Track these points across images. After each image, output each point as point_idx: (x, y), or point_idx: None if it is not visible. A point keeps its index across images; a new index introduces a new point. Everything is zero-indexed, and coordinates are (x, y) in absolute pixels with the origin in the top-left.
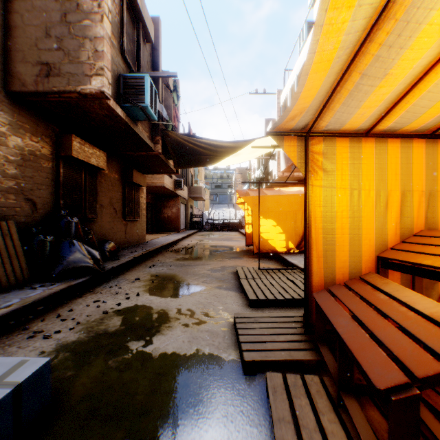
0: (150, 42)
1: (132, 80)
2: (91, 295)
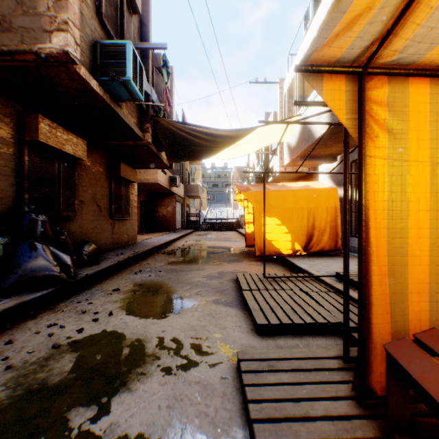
0: (136, 13)
1: (111, 48)
2: (49, 315)
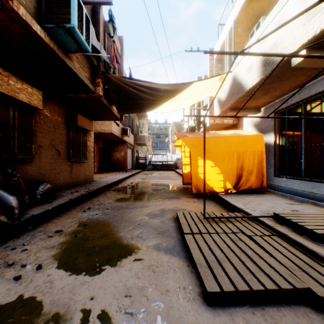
0: None
1: None
2: None
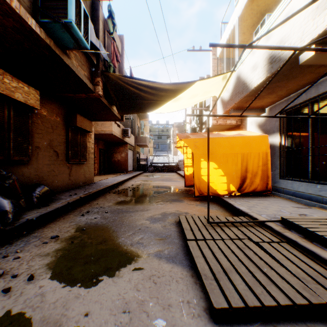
0: None
1: None
2: None
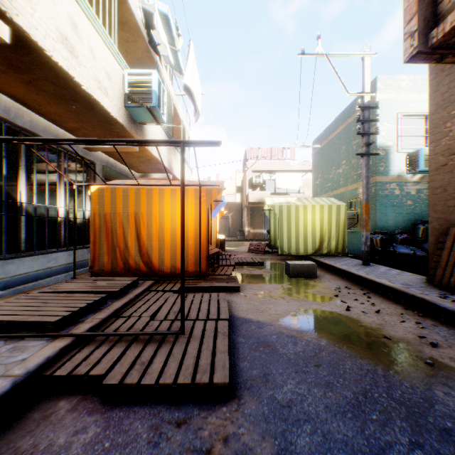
0: None
1: None
2: (400, 310)
